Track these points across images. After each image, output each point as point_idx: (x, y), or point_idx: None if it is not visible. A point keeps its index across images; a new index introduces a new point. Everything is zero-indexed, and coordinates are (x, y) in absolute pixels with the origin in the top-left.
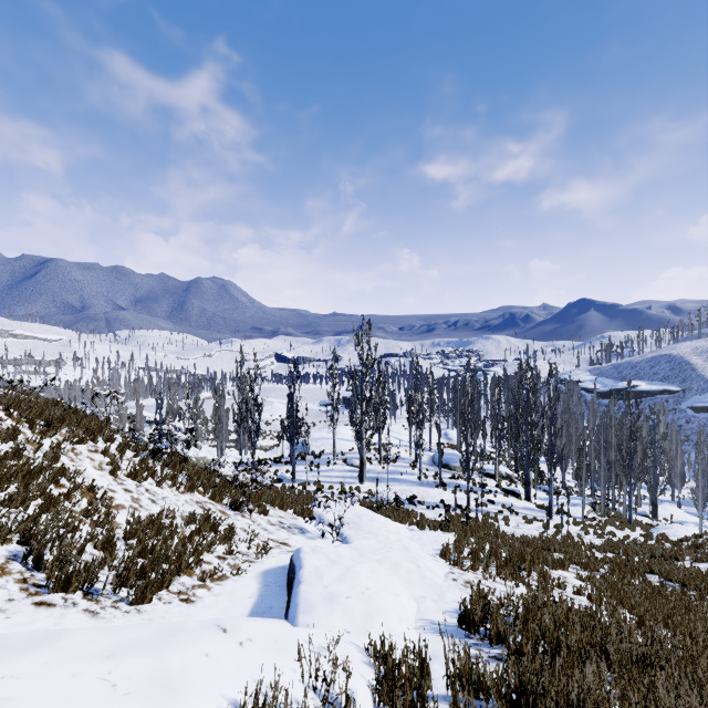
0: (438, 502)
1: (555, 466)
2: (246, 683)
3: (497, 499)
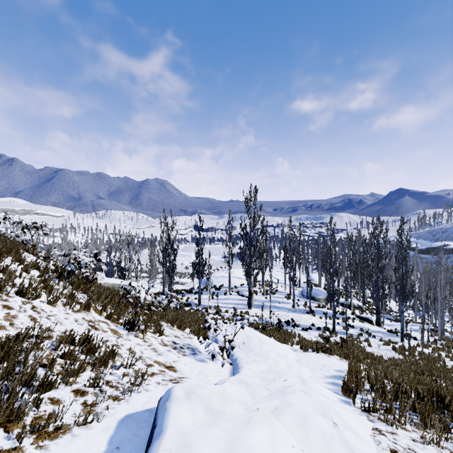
0: (310, 325)
1: (407, 299)
2: None
3: (355, 324)
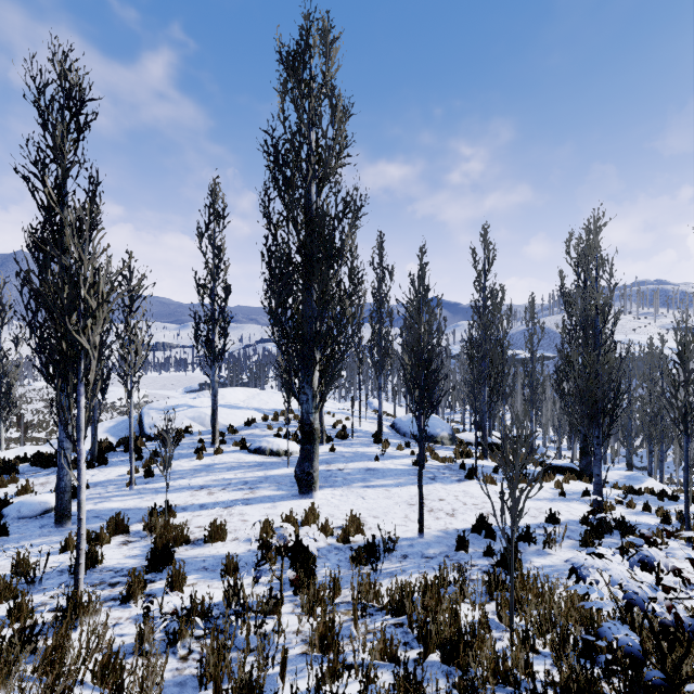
0: (542, 522)
1: None
2: None
3: (576, 487)
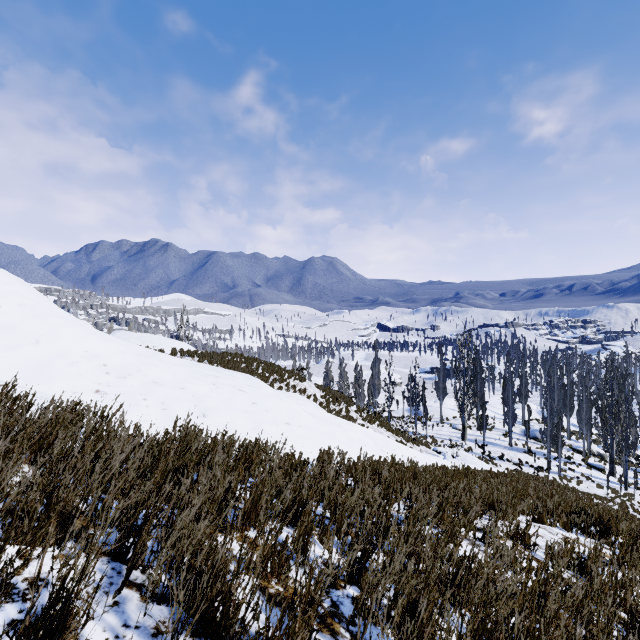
0: (523, 463)
1: (629, 449)
2: (450, 464)
3: (578, 469)
